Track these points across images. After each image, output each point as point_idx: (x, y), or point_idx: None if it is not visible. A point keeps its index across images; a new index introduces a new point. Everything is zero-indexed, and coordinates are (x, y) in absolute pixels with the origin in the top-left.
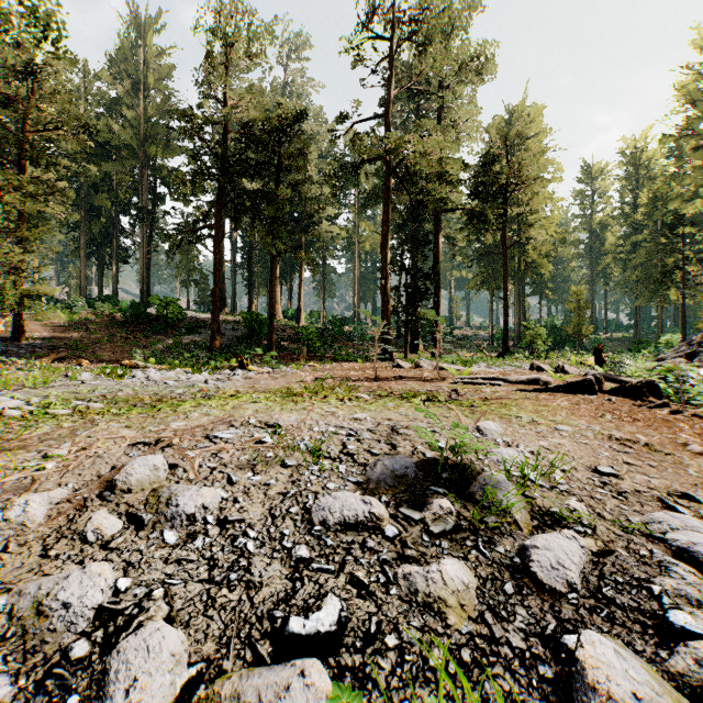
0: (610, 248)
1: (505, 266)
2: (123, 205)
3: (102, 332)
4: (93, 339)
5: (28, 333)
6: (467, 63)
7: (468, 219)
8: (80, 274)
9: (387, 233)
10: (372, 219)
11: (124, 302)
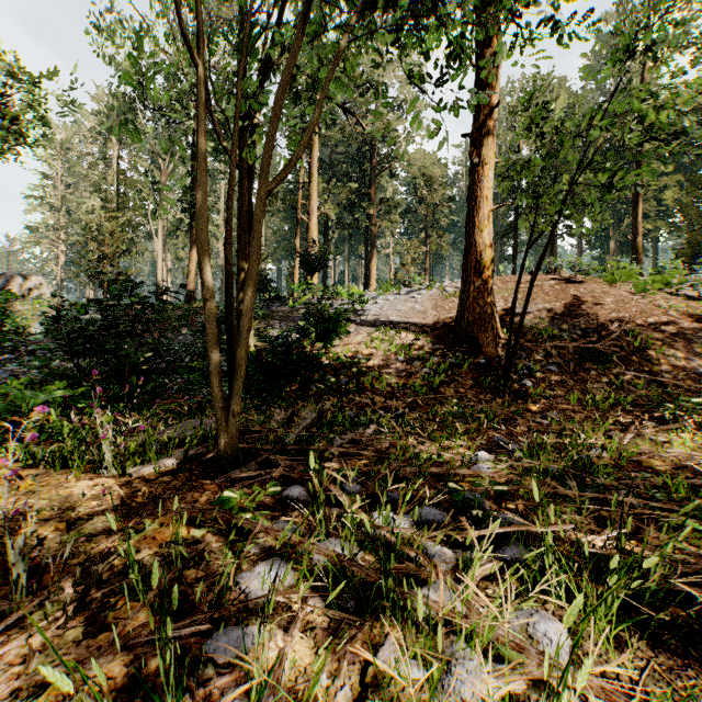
0: None
1: None
2: None
3: None
4: None
5: None
6: None
7: None
8: None
9: (637, 196)
10: None
11: None
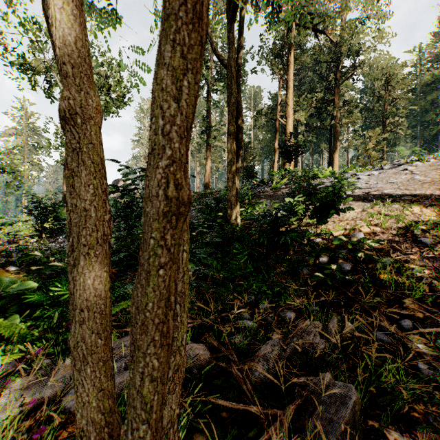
0: None
1: None
2: None
3: None
4: None
5: None
6: None
7: None
8: None
9: None
10: None
11: None
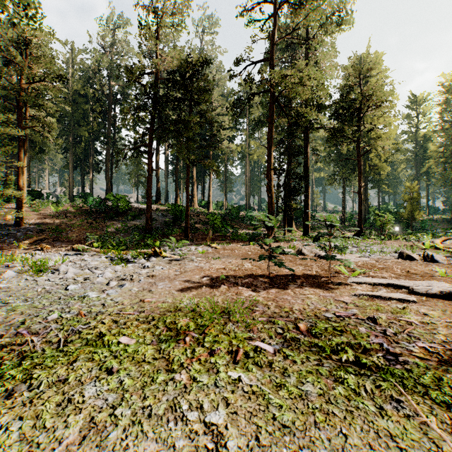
0: (432, 154)
1: (360, 168)
2: (95, 134)
3: (75, 219)
4: (68, 224)
5: (26, 220)
6: (330, 18)
7: (331, 134)
8: (69, 179)
9: (271, 146)
10: (259, 138)
11: (90, 198)
